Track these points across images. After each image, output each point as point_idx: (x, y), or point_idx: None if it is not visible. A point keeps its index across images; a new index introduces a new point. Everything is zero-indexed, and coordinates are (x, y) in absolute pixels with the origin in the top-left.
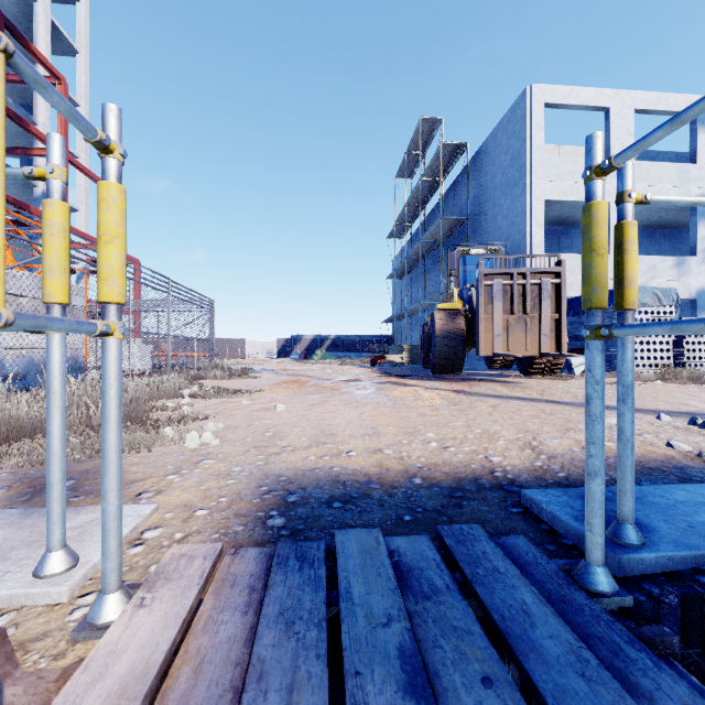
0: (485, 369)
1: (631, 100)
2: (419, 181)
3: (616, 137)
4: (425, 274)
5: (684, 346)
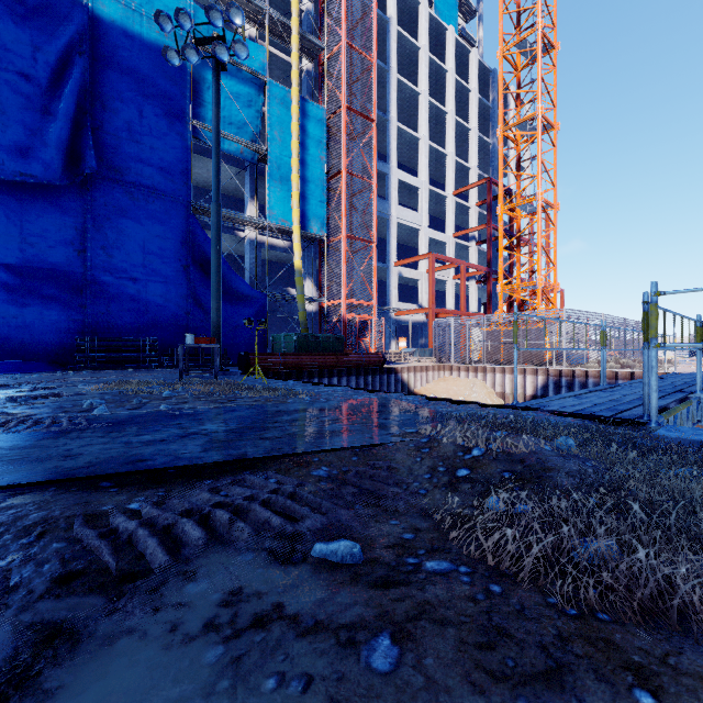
0: None
1: None
2: None
3: None
4: None
5: None
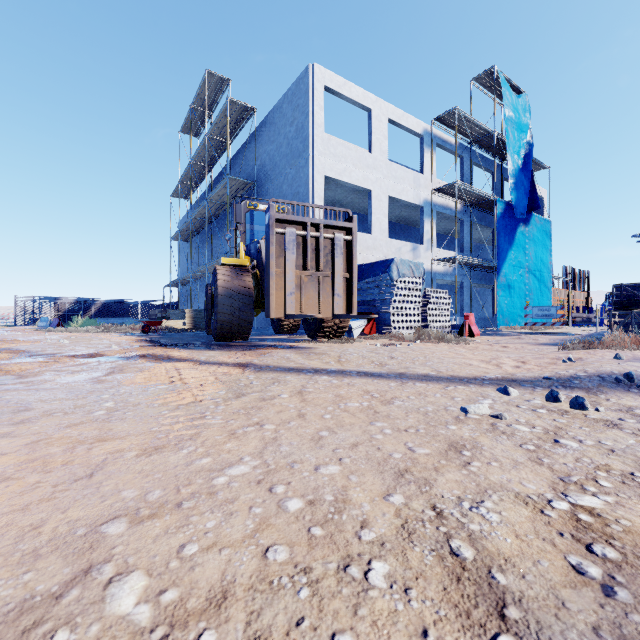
0: (272, 334)
1: (386, 110)
2: (205, 137)
3: (376, 136)
4: (212, 238)
5: (428, 311)
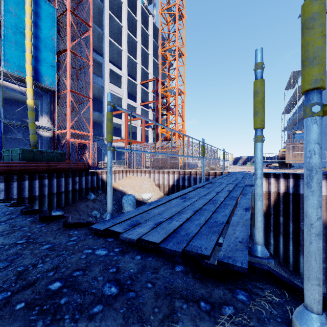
0: None
1: None
2: (291, 96)
3: None
4: None
5: None
